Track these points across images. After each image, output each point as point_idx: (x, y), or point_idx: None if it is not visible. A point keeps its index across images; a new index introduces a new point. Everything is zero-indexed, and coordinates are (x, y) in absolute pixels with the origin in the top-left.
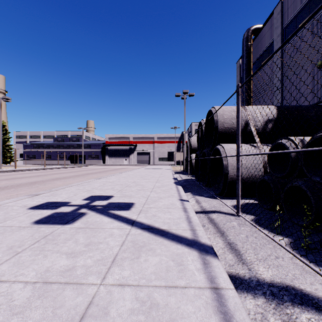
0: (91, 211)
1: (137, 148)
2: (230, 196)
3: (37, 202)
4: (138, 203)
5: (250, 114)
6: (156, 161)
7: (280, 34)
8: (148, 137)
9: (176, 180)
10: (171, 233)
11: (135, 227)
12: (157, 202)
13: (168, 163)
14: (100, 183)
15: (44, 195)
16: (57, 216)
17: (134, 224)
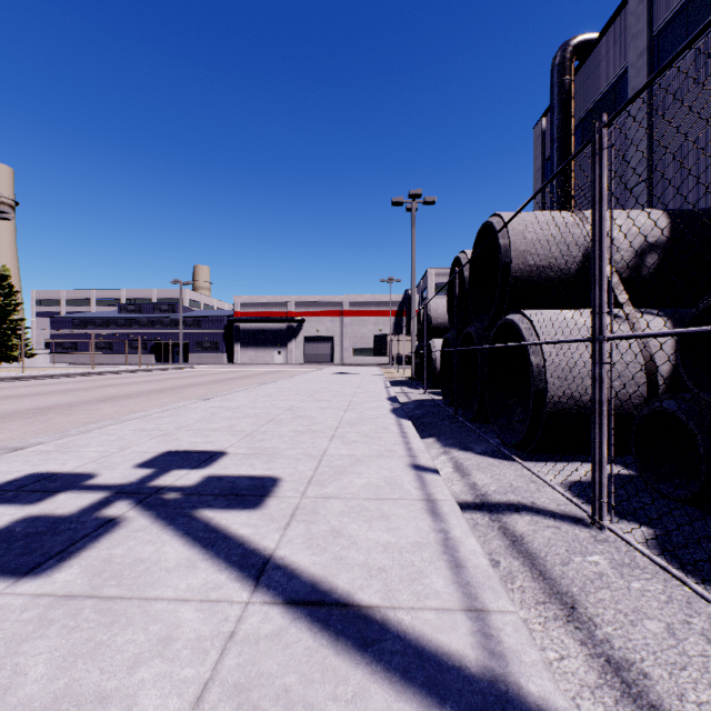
0: (140, 512)
1: (305, 326)
2: (548, 452)
3: (1, 473)
4: (290, 479)
5: None
6: (348, 357)
7: (647, 50)
8: (330, 302)
9: (397, 405)
10: (398, 630)
11: (263, 595)
12: (346, 476)
13: (374, 360)
14: (205, 412)
15: (36, 449)
16: (23, 533)
17: (263, 575)
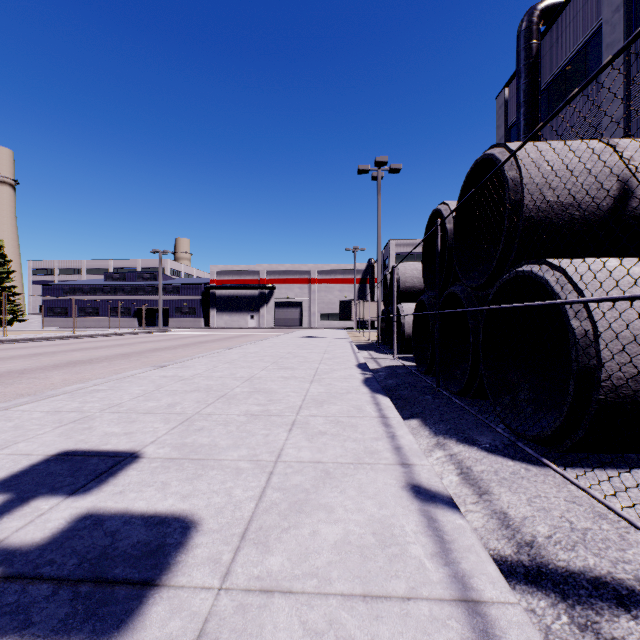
0: None
1: (276, 293)
2: (587, 451)
3: None
4: (213, 527)
5: (635, 157)
6: (315, 321)
7: (624, 3)
8: (299, 271)
9: (369, 374)
10: None
11: None
12: (308, 516)
13: (340, 324)
14: (151, 383)
15: None
16: None
17: None
